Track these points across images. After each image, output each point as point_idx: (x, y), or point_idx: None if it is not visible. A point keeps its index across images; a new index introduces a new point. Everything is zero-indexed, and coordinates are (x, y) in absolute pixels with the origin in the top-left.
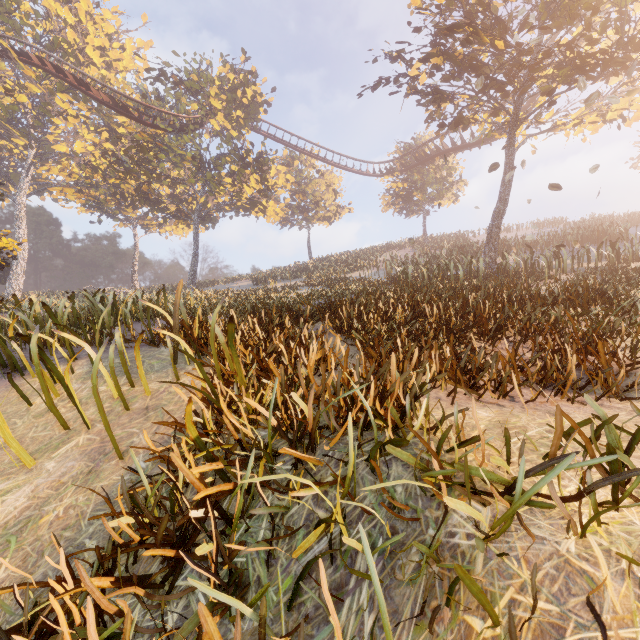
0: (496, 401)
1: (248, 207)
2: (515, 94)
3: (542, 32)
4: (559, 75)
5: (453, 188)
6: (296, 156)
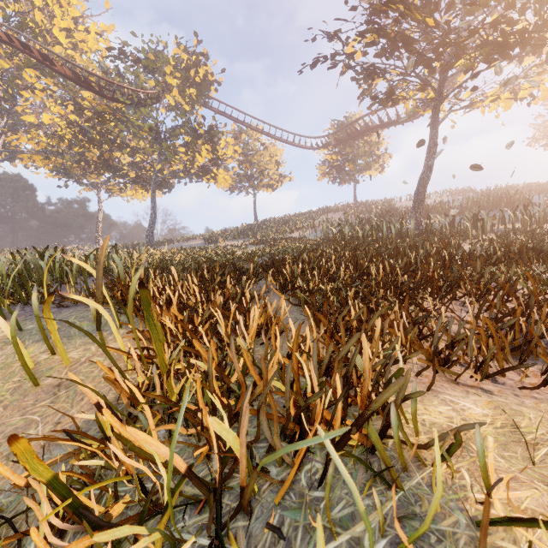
0: (476, 382)
1: (200, 174)
2: (441, 70)
3: (466, 14)
4: (481, 53)
5: (379, 160)
6: (243, 130)
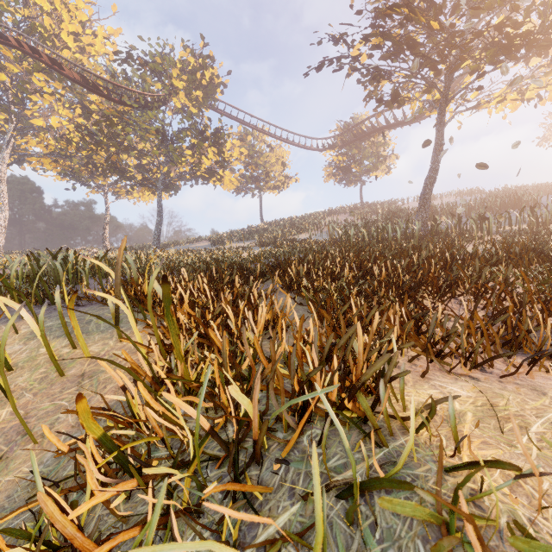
0: (466, 371)
1: (206, 176)
2: (446, 72)
3: (471, 16)
4: (487, 55)
5: (386, 161)
6: (249, 132)
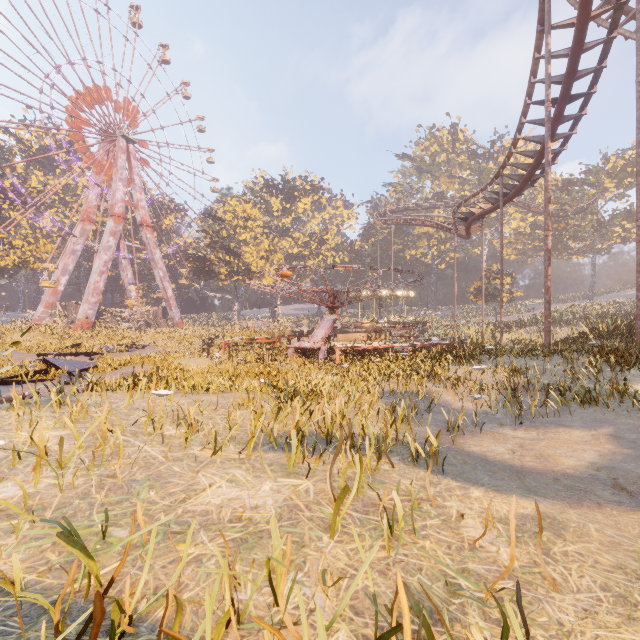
0: None
1: None
2: None
3: None
4: None
5: None
6: None
